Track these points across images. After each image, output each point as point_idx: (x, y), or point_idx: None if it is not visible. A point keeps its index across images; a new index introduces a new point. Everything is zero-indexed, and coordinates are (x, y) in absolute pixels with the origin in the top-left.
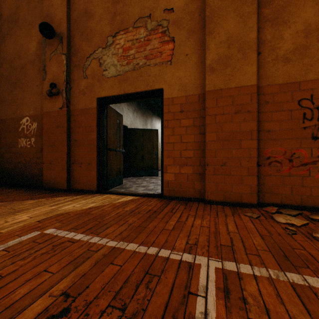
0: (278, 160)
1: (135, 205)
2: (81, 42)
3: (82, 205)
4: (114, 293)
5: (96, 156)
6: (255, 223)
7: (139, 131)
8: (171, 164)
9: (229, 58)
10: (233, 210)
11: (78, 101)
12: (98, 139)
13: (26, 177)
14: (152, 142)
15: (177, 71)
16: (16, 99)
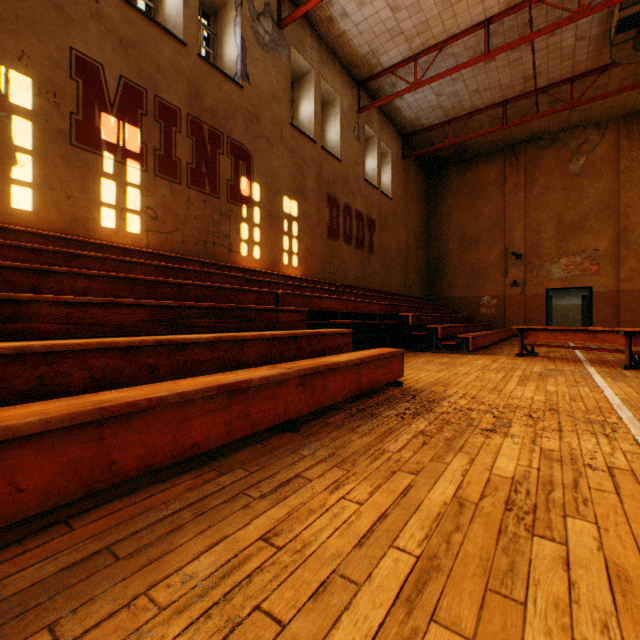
0: None
1: None
2: (533, 259)
3: None
4: None
5: (544, 318)
6: None
7: None
8: (596, 322)
9: (631, 277)
10: None
11: (531, 290)
12: (545, 309)
13: None
14: None
15: (600, 279)
16: (477, 286)
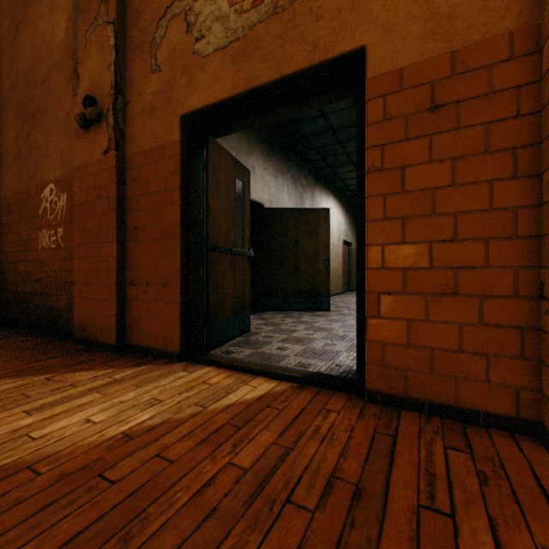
0: None
1: (277, 429)
2: None
3: (114, 413)
4: None
5: (179, 265)
6: None
7: (287, 215)
8: (393, 290)
9: None
10: None
11: (141, 132)
12: (184, 222)
13: (49, 311)
14: (315, 237)
15: None
16: (35, 150)
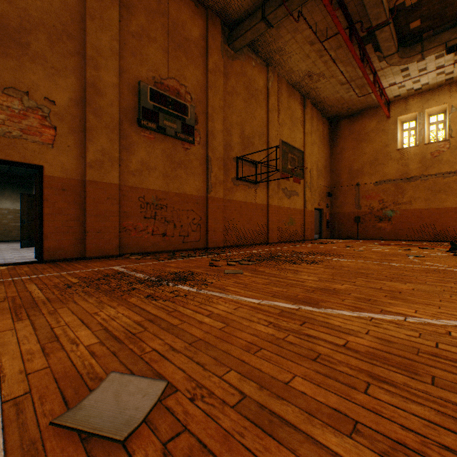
0: (130, 229)
1: (27, 268)
2: None
3: None
4: (94, 274)
5: None
6: (123, 260)
7: None
8: (53, 232)
9: (103, 162)
10: (108, 259)
11: None
12: None
13: None
14: None
15: (60, 155)
16: None
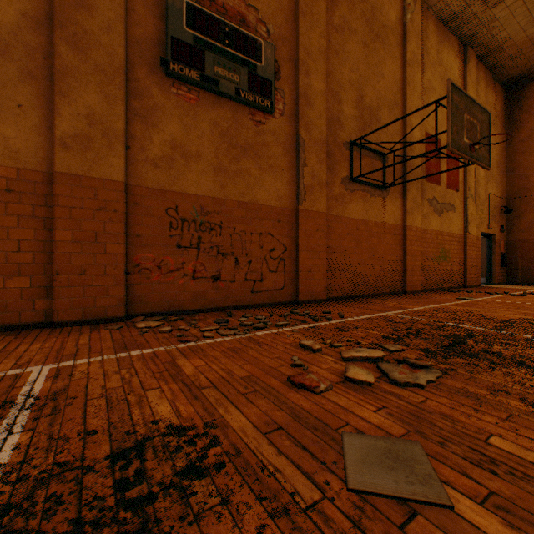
0: (149, 267)
1: None
2: None
3: None
4: None
5: None
6: (115, 332)
7: None
8: None
9: (91, 139)
10: (94, 328)
11: None
12: None
13: None
14: None
15: None
16: None
